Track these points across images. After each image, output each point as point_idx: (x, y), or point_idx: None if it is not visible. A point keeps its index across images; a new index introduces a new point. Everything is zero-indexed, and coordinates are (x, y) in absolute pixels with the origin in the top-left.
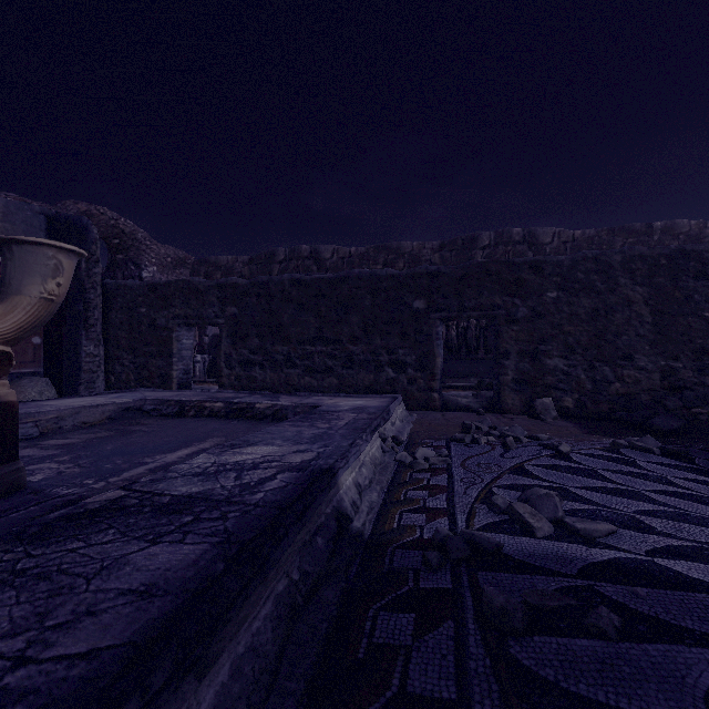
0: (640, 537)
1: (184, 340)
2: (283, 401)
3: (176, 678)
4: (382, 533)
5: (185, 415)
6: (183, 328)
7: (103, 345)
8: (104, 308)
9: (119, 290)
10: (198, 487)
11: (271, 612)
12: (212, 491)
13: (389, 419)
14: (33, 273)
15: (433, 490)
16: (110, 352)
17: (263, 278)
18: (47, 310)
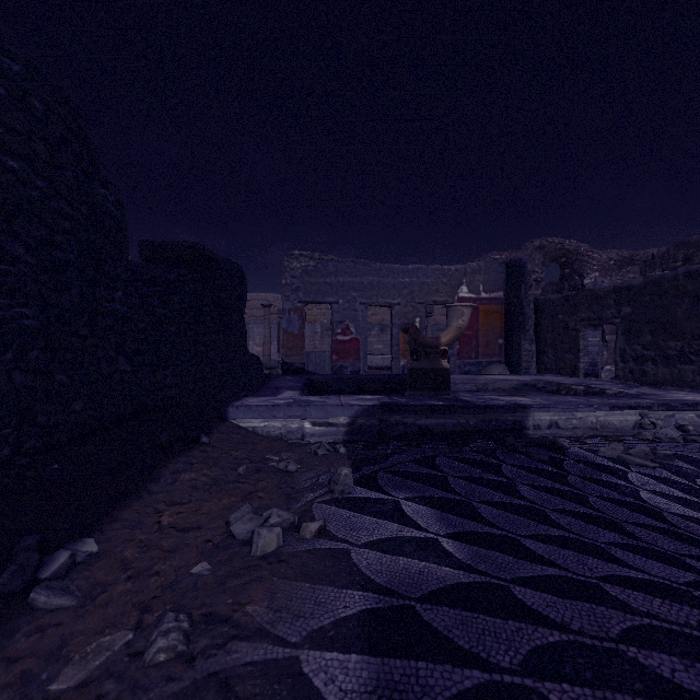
0: (661, 473)
1: (589, 338)
2: (629, 390)
3: (420, 412)
4: (536, 438)
5: (559, 393)
6: (588, 328)
7: (535, 343)
8: (538, 317)
9: (545, 304)
10: (471, 399)
11: (455, 424)
12: (472, 401)
13: (691, 410)
14: (454, 317)
15: (610, 441)
16: (540, 348)
17: (655, 276)
18: (459, 332)
